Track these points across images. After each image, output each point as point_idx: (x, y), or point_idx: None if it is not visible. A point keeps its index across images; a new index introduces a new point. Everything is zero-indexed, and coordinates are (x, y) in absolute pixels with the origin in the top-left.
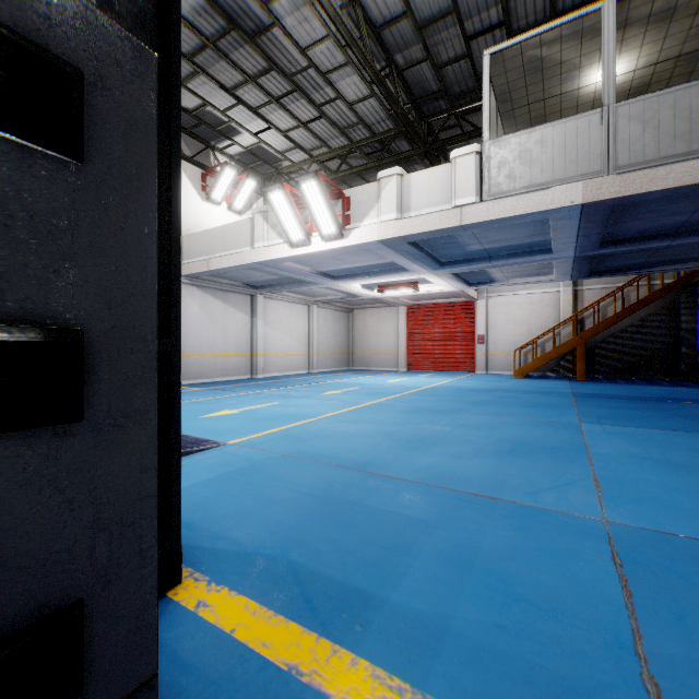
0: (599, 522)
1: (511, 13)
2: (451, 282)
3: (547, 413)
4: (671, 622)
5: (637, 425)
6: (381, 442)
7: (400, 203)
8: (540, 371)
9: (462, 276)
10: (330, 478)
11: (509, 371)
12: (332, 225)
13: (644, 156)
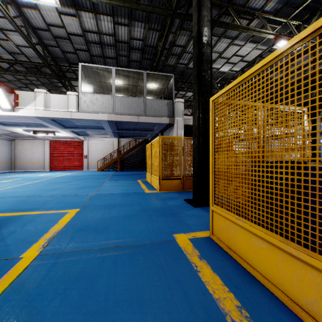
0: (92, 194)
1: (90, 49)
2: (71, 133)
3: (99, 180)
4: (93, 200)
5: (119, 180)
6: (38, 191)
7: (45, 104)
8: (107, 169)
9: (76, 132)
10: (20, 199)
11: (97, 169)
12: (8, 105)
13: (121, 111)
